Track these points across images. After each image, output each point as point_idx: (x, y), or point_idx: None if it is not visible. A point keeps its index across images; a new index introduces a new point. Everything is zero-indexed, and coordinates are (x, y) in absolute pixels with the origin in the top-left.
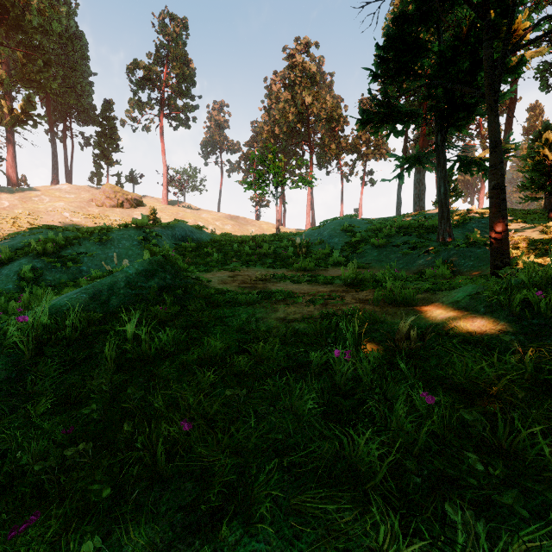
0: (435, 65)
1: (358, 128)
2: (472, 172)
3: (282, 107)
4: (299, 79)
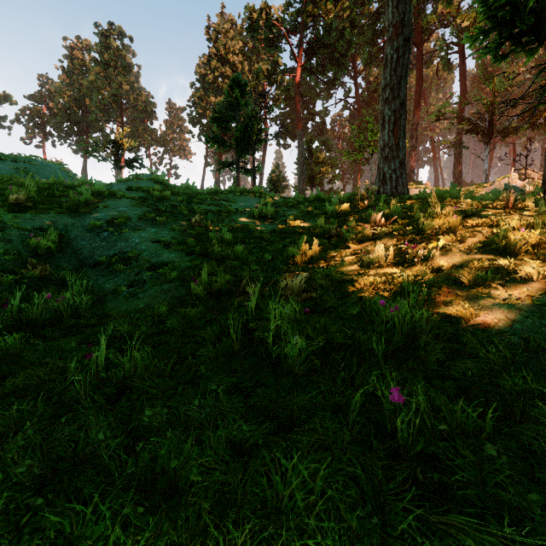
0: (238, 131)
1: (205, 142)
2: (248, 175)
3: (93, 80)
4: (114, 63)
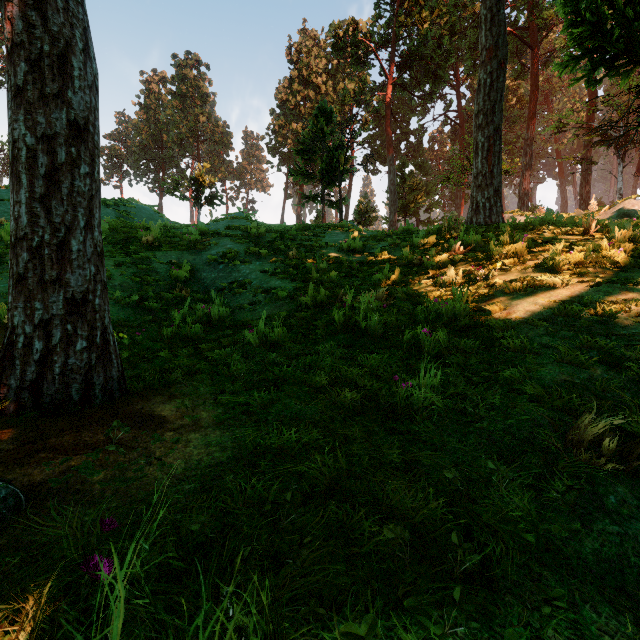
0: (323, 163)
1: (289, 176)
2: (333, 208)
3: (170, 114)
4: (191, 94)
